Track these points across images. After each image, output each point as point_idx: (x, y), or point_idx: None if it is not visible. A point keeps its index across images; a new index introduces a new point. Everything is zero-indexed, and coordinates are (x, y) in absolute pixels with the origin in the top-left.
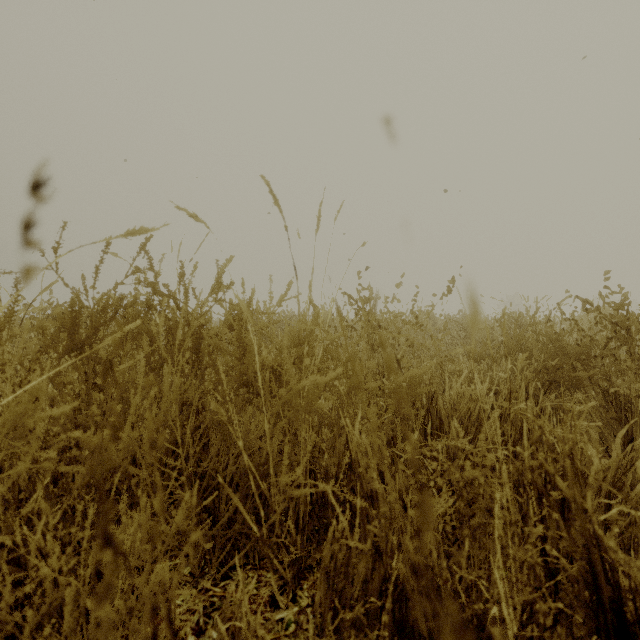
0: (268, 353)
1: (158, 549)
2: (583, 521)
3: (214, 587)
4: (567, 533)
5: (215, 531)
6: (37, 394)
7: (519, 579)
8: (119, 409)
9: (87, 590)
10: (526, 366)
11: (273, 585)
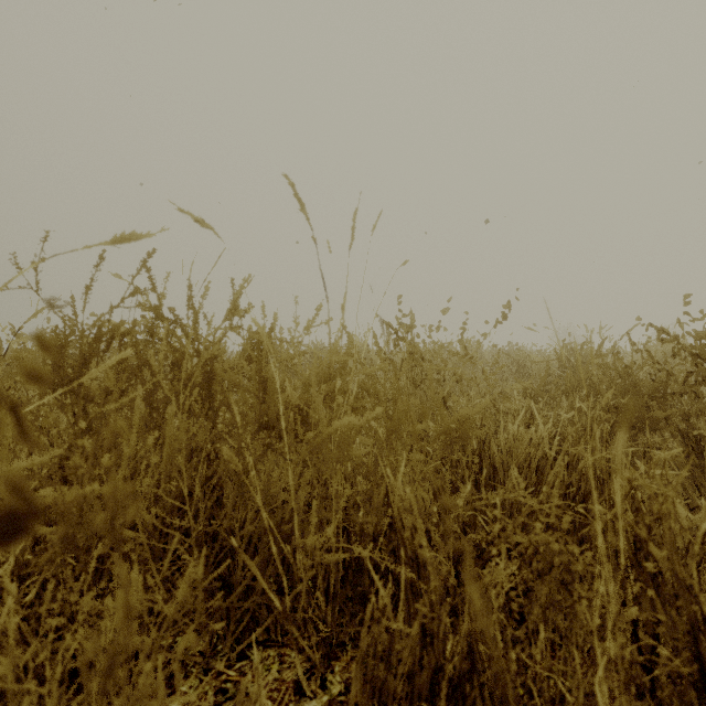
0: (293, 389)
1: (153, 635)
2: (687, 601)
3: (228, 670)
4: (666, 615)
5: (229, 603)
6: (1, 441)
7: (622, 690)
8: (106, 459)
9: (54, 697)
10: (592, 405)
11: (298, 670)
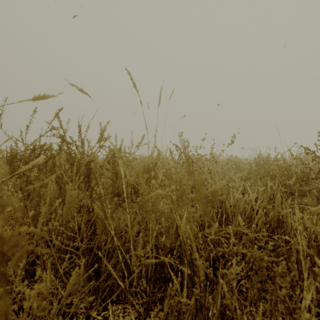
0: (130, 177)
1: (54, 307)
2: None
3: (98, 316)
4: None
5: (98, 283)
6: None
7: None
8: (31, 213)
9: None
10: (273, 184)
11: (132, 317)
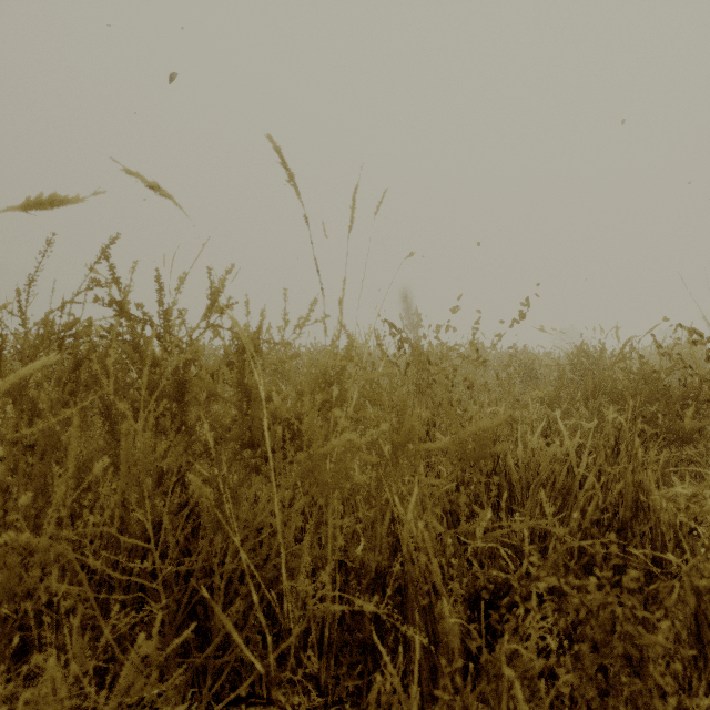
0: (281, 400)
1: None
2: None
3: None
4: None
5: (202, 660)
6: None
7: None
8: (25, 498)
9: None
10: (616, 413)
11: None
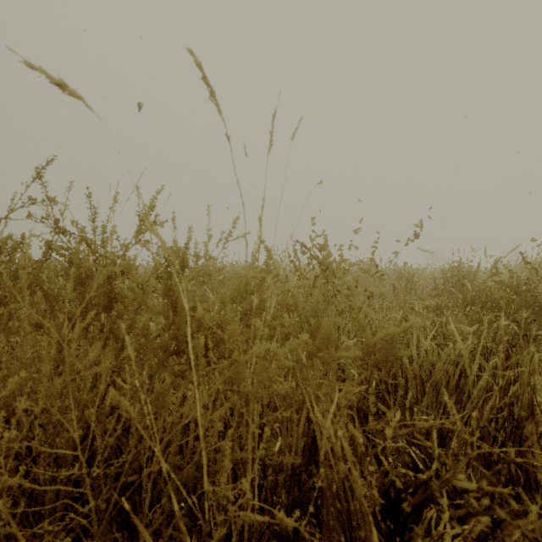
0: (204, 310)
1: None
2: None
3: None
4: None
5: None
6: None
7: None
8: None
9: None
10: (493, 318)
11: None
